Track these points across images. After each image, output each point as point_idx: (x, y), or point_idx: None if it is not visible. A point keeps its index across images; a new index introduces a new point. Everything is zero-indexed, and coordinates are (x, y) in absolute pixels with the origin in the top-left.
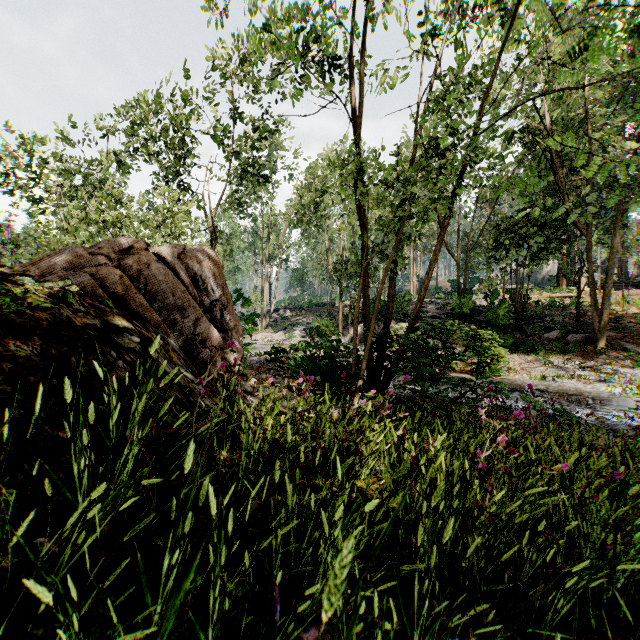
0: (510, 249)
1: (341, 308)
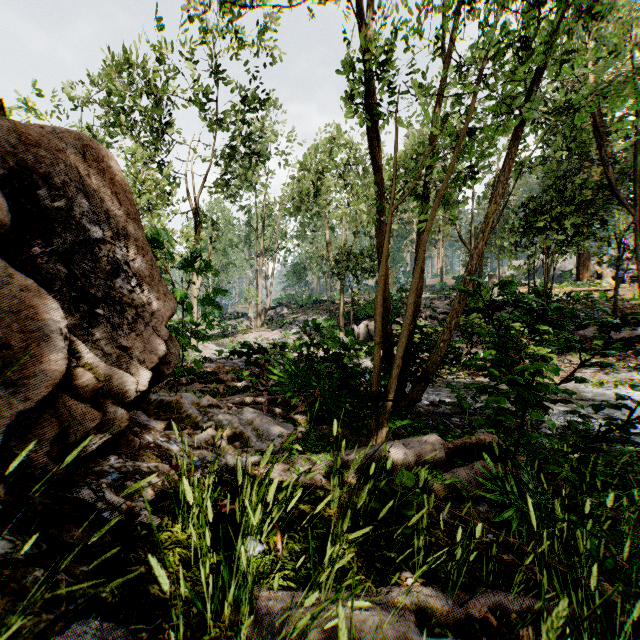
0: (540, 232)
1: (342, 304)
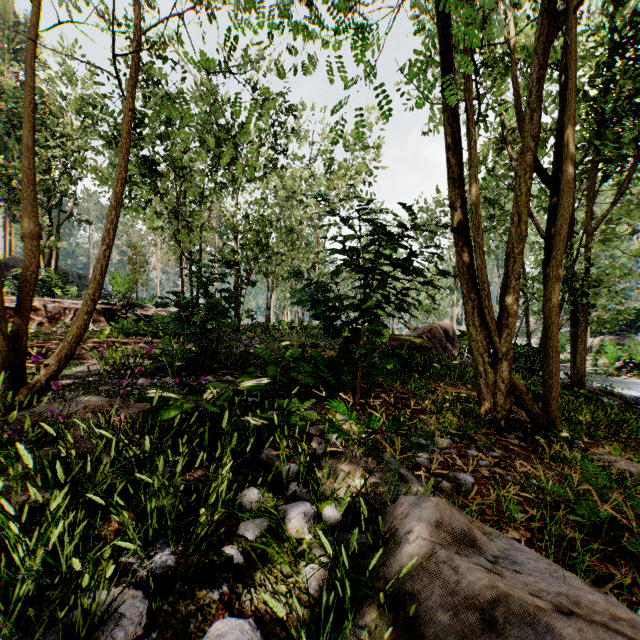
0: None
1: None
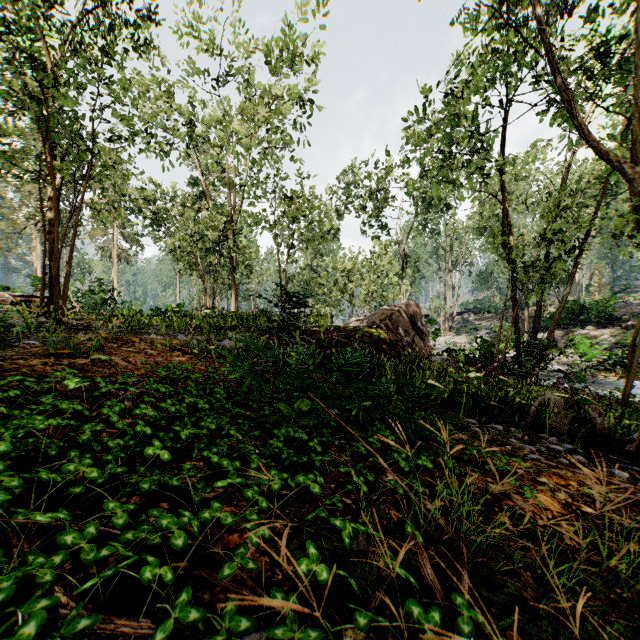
0: None
1: (526, 314)
